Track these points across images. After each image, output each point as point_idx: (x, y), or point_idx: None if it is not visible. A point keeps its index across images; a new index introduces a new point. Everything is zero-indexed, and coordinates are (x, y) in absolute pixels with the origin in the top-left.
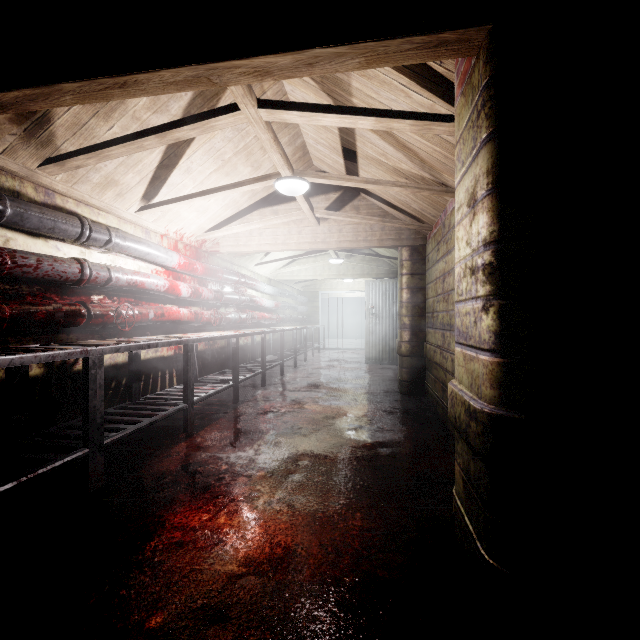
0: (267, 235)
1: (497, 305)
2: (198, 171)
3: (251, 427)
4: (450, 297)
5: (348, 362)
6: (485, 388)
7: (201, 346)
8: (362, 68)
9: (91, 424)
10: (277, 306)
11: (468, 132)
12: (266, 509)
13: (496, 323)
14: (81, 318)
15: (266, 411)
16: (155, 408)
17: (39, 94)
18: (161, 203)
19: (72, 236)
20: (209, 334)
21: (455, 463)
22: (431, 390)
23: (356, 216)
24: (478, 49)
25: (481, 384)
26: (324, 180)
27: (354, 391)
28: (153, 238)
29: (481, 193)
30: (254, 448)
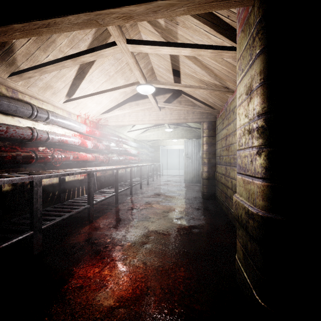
0: (133, 116)
1: (267, 151)
2: (96, 81)
3: (124, 217)
4: (230, 148)
5: (175, 182)
6: (258, 200)
7: (98, 174)
8: (185, 14)
9: (34, 217)
10: (138, 153)
11: (246, 51)
12: (131, 265)
13: (266, 162)
14: (32, 159)
15: (132, 208)
16: (72, 207)
17: (0, 31)
18: (76, 98)
19: (27, 115)
20: (102, 168)
21: (237, 241)
22: (219, 197)
23: (179, 106)
24: (253, 1)
25: (256, 198)
26: (163, 86)
27: (178, 197)
28: (73, 117)
29: (256, 85)
30: (125, 229)
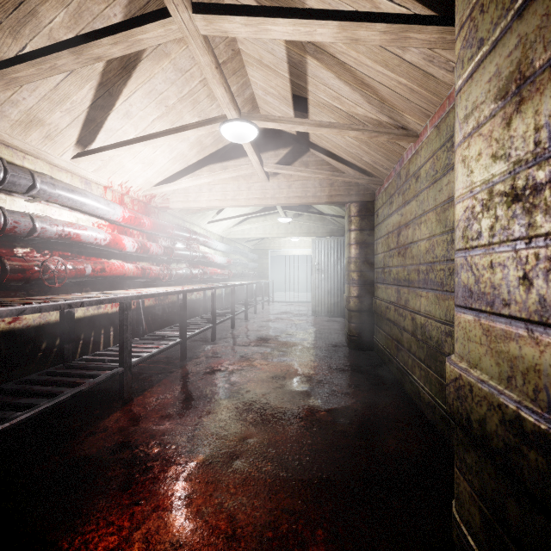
0: (217, 191)
1: None
2: (139, 116)
3: (195, 390)
4: (408, 251)
5: (295, 314)
6: None
7: (150, 301)
8: None
9: None
10: (229, 262)
11: None
12: (198, 525)
13: None
14: None
15: (213, 370)
16: (85, 373)
17: None
18: (98, 149)
19: None
20: (154, 290)
21: (458, 475)
22: (382, 346)
23: (306, 170)
24: None
25: (550, 387)
26: (274, 124)
27: (303, 345)
28: (94, 190)
29: (550, 54)
30: (195, 420)
